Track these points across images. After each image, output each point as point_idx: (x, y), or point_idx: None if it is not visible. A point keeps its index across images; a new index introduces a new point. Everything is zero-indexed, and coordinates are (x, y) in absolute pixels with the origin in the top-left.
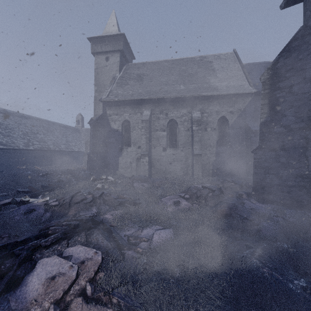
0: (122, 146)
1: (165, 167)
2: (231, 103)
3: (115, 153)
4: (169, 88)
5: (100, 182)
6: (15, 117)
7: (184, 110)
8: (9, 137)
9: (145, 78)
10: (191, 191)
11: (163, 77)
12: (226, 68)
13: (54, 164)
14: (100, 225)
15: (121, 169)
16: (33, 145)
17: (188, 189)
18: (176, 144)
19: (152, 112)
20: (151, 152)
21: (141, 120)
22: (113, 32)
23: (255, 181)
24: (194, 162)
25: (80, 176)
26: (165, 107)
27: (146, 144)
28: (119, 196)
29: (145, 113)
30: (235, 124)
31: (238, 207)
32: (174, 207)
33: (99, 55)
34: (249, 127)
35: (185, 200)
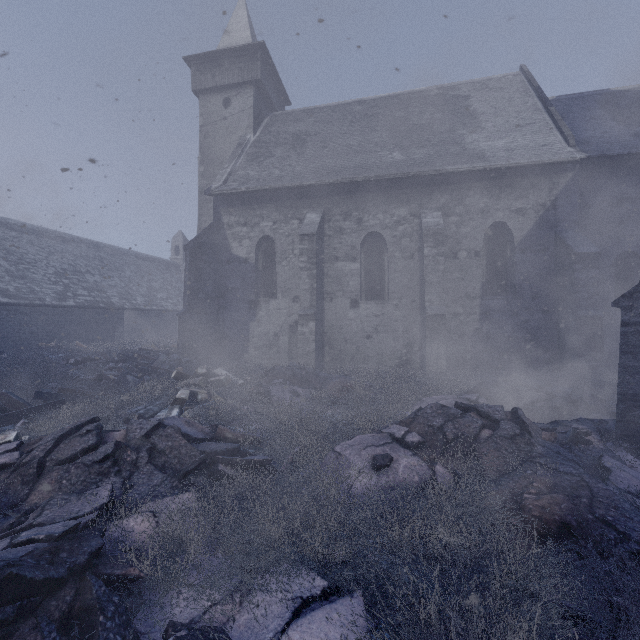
0: (257, 296)
1: (356, 346)
2: (520, 188)
3: (241, 313)
4: (366, 160)
5: (190, 383)
6: (42, 239)
7: (402, 210)
8: (24, 279)
9: (310, 141)
10: (427, 422)
11: (351, 138)
12: (503, 109)
13: (121, 339)
14: (62, 592)
15: (254, 349)
16: (76, 297)
17: (416, 415)
18: (382, 292)
19: (326, 217)
20: (323, 311)
21: (299, 235)
22: (240, 43)
23: (626, 395)
24: (427, 334)
25: (154, 366)
26: (356, 203)
27: (312, 291)
28: (216, 431)
29: (308, 220)
30: (531, 240)
31: (599, 492)
32: (374, 477)
33: (209, 94)
34: (569, 246)
35: (410, 451)
